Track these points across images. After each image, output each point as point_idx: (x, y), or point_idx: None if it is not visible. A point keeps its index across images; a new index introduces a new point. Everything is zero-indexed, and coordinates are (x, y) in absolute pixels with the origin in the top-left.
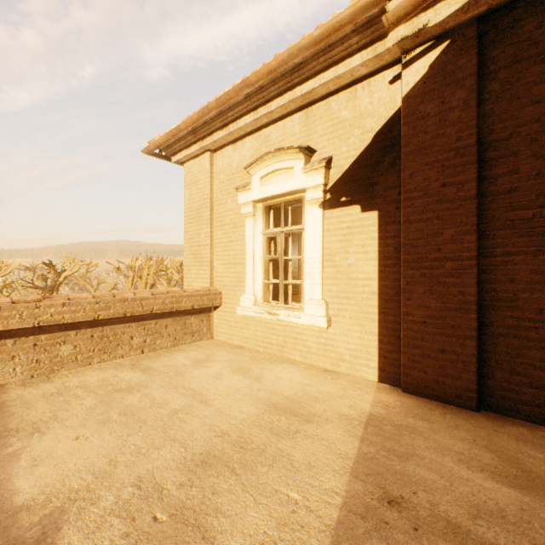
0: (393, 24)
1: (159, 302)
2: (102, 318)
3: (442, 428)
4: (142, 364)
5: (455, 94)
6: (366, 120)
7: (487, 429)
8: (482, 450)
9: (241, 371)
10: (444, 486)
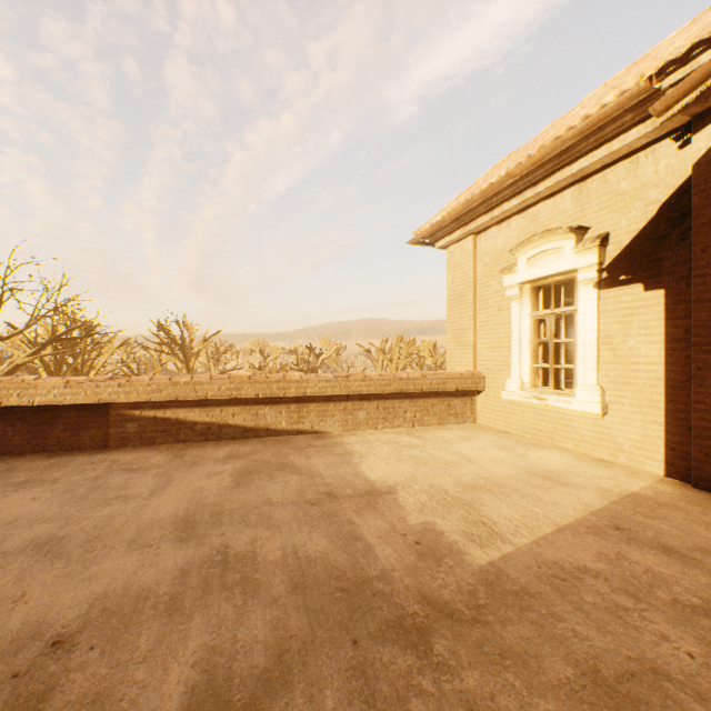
0: (662, 111)
1: (427, 383)
2: (386, 392)
3: None
4: (415, 434)
5: None
6: (649, 191)
7: None
8: None
9: (504, 449)
10: (677, 535)
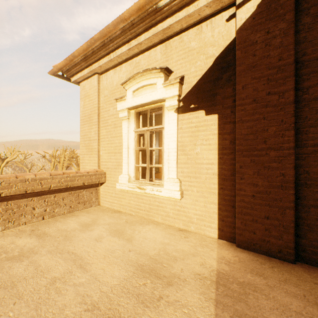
0: None
1: (56, 181)
2: (4, 195)
3: (276, 284)
4: (40, 230)
5: (277, 25)
6: (209, 48)
7: (309, 282)
8: (315, 307)
9: (117, 233)
10: None
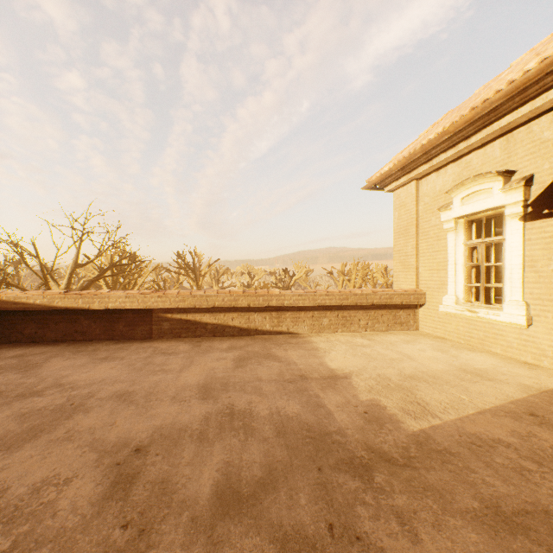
0: None
1: (377, 297)
2: (344, 304)
3: None
4: (367, 337)
5: None
6: None
7: None
8: None
9: (440, 351)
10: None
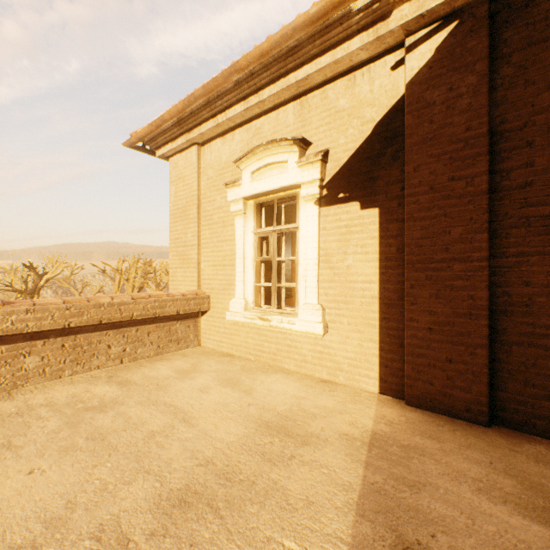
0: None
1: (140, 307)
2: (74, 325)
3: (454, 449)
4: (120, 377)
5: (464, 79)
6: (366, 109)
7: (503, 448)
8: (501, 475)
9: (230, 383)
10: (465, 525)
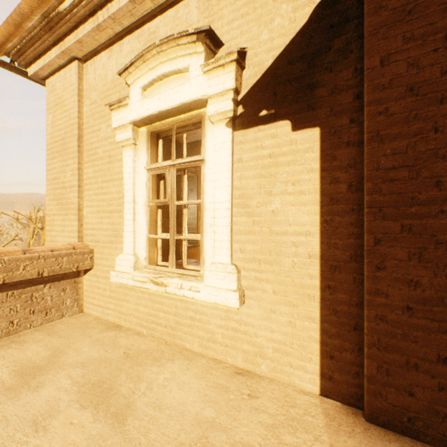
0: None
1: None
2: None
3: None
4: None
5: None
6: None
7: None
8: None
9: (96, 395)
10: None
